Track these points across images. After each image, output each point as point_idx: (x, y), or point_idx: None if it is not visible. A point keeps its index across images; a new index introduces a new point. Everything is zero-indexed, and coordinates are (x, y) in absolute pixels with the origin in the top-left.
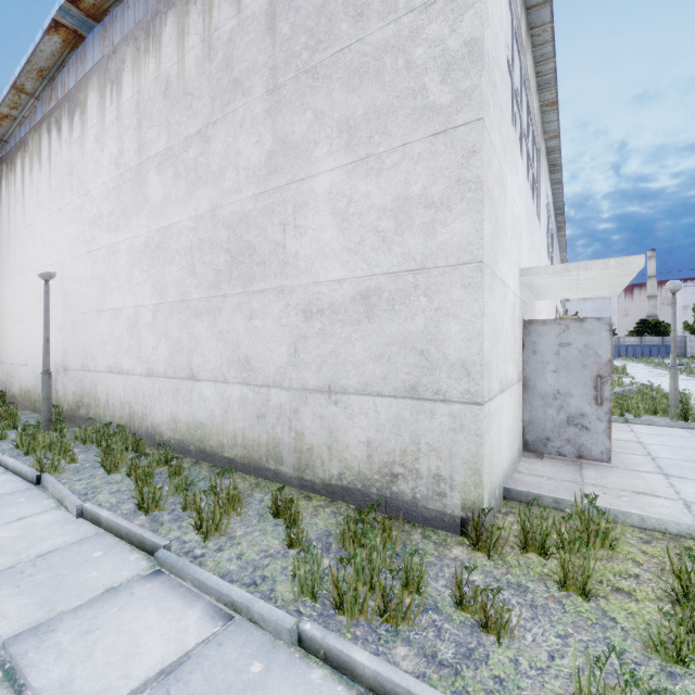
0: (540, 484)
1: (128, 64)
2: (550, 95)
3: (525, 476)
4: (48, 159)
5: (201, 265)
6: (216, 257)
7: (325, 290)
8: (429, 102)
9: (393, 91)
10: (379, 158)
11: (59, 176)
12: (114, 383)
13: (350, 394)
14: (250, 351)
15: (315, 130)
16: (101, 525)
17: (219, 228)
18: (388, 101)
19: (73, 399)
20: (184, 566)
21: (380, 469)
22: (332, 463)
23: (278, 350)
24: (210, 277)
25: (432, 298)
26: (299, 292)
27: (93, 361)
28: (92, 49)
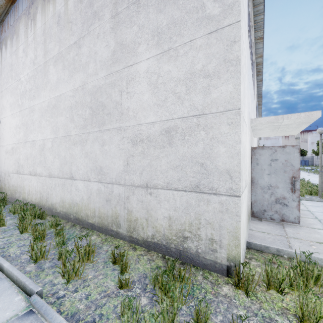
0: (264, 238)
1: (39, 9)
2: (260, 33)
3: (255, 232)
4: (0, 63)
5: (76, 116)
6: (84, 111)
7: (144, 128)
8: (206, 14)
9: (184, 9)
10: (176, 49)
11: (6, 71)
12: (32, 181)
13: (158, 189)
14: (102, 163)
15: (138, 36)
16: (4, 272)
17: (86, 95)
18: (181, 15)
19: (12, 188)
20: (45, 310)
21: (176, 233)
22: (148, 228)
23: (118, 163)
24: (81, 122)
25: (208, 131)
26: (129, 130)
27: (22, 168)
28: (22, 3)
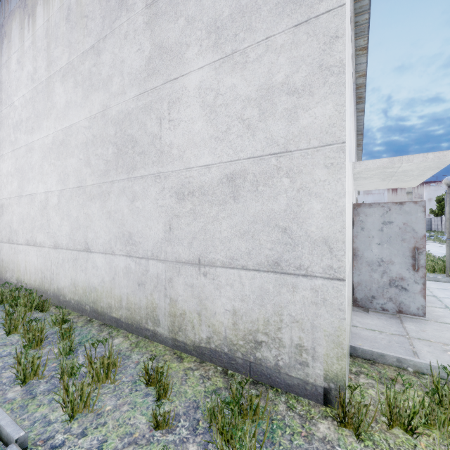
0: (375, 339)
1: None
2: (363, 41)
3: (360, 330)
4: None
5: (94, 157)
6: (106, 150)
7: (195, 174)
8: None
9: None
10: (244, 52)
11: None
12: (30, 253)
13: (217, 267)
14: (132, 228)
15: (186, 34)
16: None
17: (108, 125)
18: None
19: (2, 265)
20: None
21: (245, 336)
22: (202, 327)
23: (155, 227)
24: (101, 166)
25: (294, 178)
26: (173, 177)
27: (16, 235)
28: None
